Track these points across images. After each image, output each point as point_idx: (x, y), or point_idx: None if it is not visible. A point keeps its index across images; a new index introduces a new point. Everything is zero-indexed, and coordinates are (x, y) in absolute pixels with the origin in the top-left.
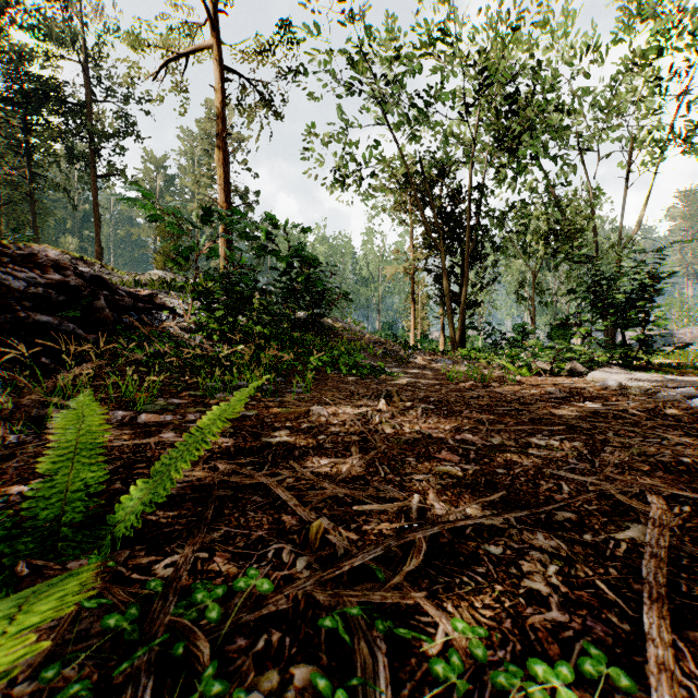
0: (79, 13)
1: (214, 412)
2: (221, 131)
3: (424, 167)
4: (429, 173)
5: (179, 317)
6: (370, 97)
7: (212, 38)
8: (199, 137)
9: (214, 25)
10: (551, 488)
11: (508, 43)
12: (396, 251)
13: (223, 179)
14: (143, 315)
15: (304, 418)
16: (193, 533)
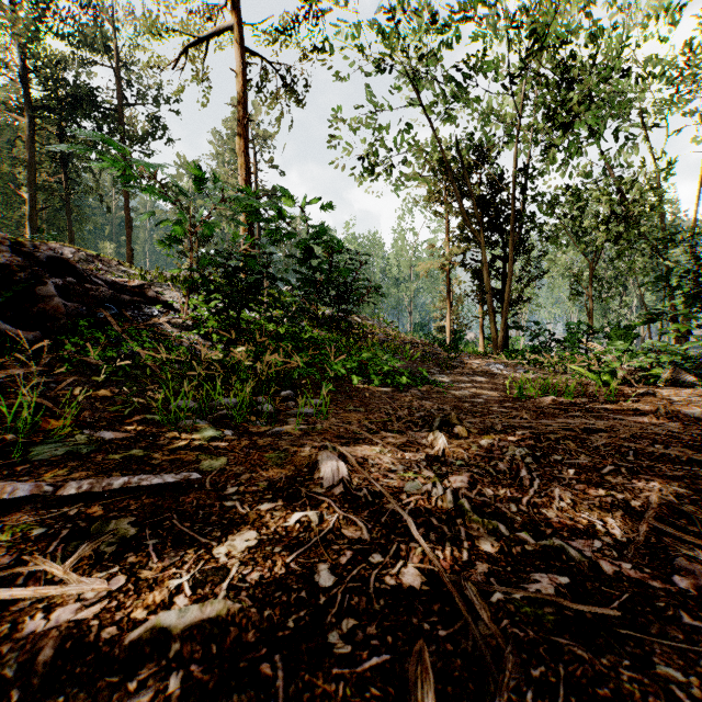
0: (110, 18)
1: None
2: (243, 117)
3: (462, 151)
4: (466, 160)
5: (175, 313)
6: (402, 77)
7: (232, 19)
8: (227, 138)
9: (234, 4)
10: None
11: None
12: (430, 246)
13: (244, 169)
14: (123, 309)
15: (303, 481)
16: None
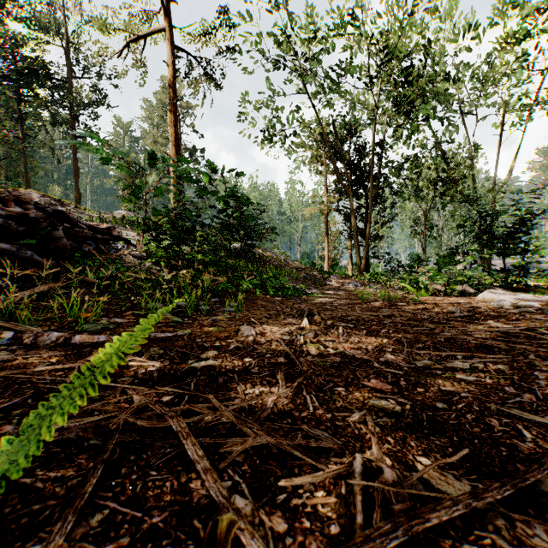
0: (61, 8)
1: (114, 346)
2: (173, 98)
3: (336, 127)
4: (339, 133)
5: (132, 247)
6: (292, 71)
7: (165, 23)
8: (157, 106)
9: (166, 12)
10: (508, 432)
11: (405, 25)
12: (313, 195)
13: (174, 136)
14: (100, 245)
15: (233, 337)
16: (50, 533)
